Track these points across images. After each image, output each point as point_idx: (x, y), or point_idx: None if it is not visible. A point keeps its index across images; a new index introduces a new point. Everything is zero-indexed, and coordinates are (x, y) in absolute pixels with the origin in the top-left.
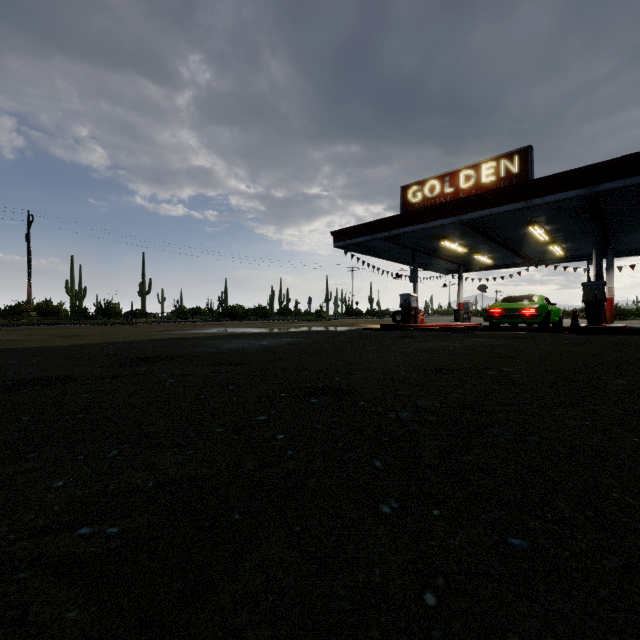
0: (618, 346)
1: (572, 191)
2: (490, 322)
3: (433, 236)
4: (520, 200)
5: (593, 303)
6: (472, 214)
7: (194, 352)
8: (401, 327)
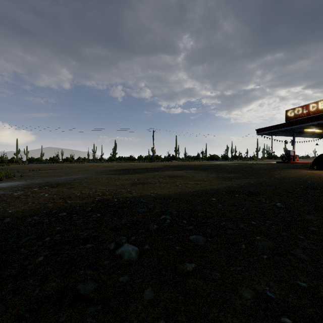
0: None
1: None
2: None
3: (299, 128)
4: None
5: None
6: (309, 123)
7: (223, 165)
8: (284, 162)
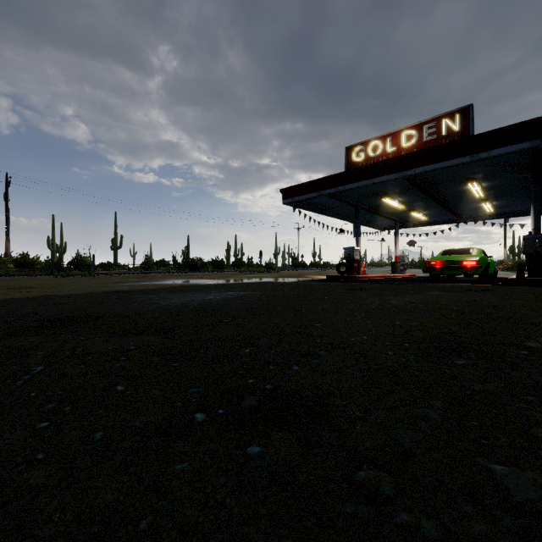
0: None
1: (520, 144)
2: (430, 274)
3: (375, 193)
4: (466, 154)
5: (534, 255)
6: (417, 169)
7: (125, 310)
8: (346, 278)
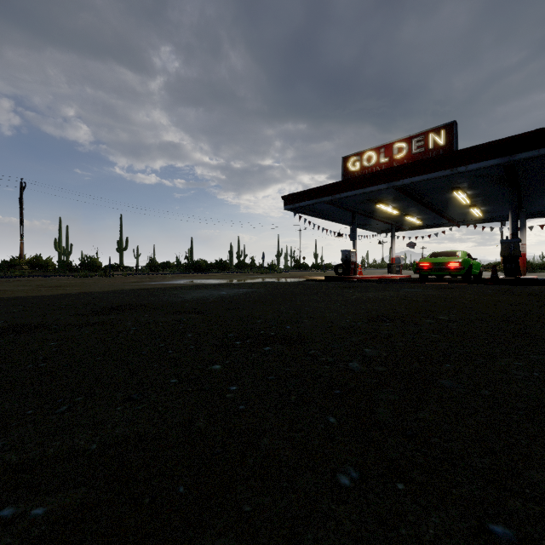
0: (536, 296)
1: (492, 160)
2: (420, 274)
3: (370, 200)
4: (446, 168)
5: (510, 258)
6: (404, 180)
7: (160, 301)
8: (342, 279)
